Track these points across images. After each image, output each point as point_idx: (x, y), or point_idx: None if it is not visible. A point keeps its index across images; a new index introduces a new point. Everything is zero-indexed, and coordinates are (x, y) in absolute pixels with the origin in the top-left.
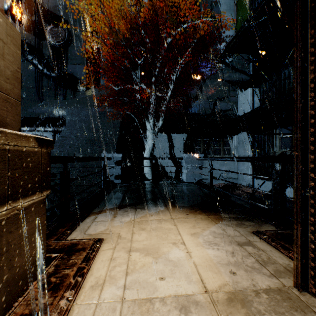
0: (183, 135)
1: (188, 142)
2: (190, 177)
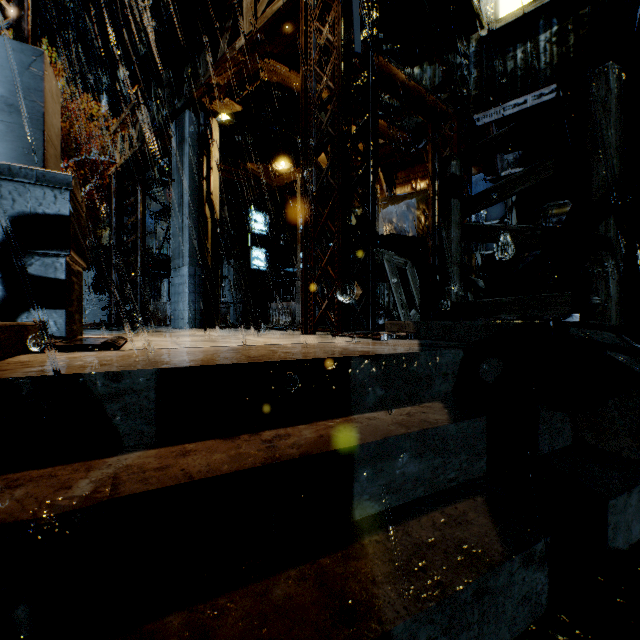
0: (89, 273)
1: (98, 283)
2: (92, 318)
